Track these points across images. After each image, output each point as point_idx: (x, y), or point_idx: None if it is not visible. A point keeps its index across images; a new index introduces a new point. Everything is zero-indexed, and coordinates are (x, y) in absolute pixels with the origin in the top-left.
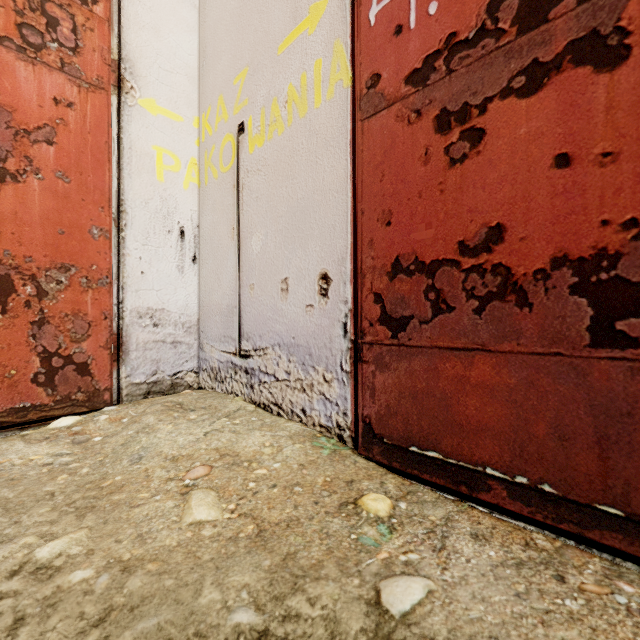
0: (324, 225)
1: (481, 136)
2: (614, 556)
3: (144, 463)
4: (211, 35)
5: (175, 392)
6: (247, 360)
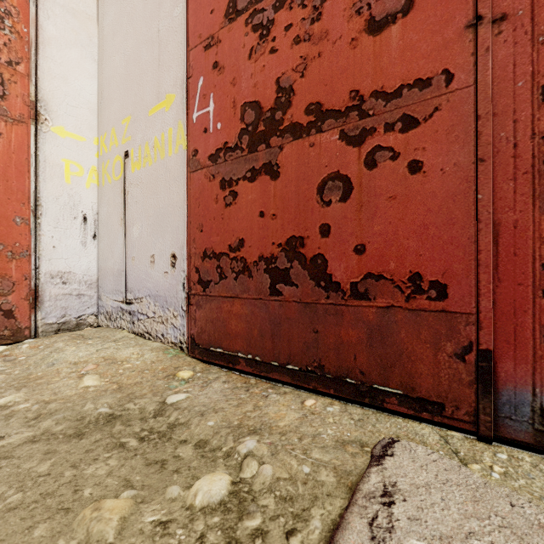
0: (173, 226)
1: (236, 195)
2: (276, 382)
3: (56, 366)
4: (107, 84)
5: (79, 329)
6: (130, 306)
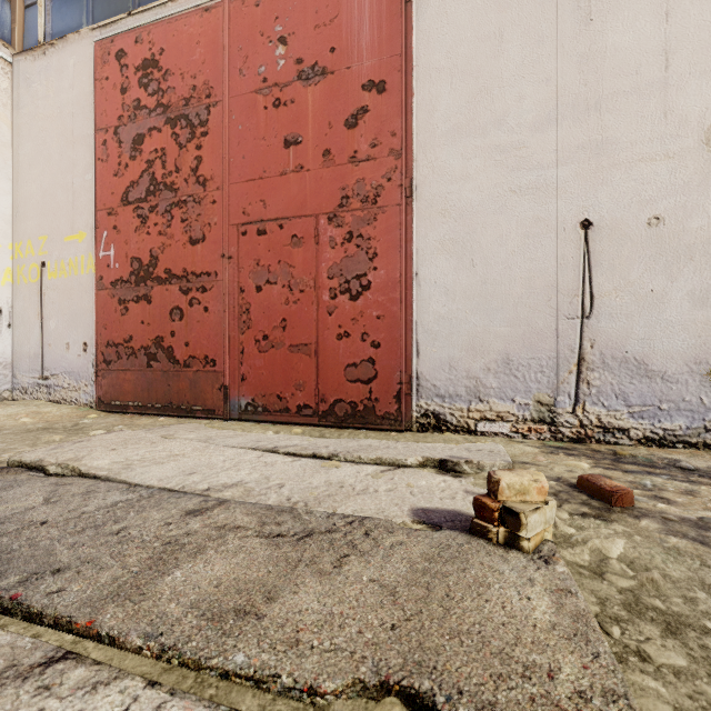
0: (85, 323)
1: (128, 310)
2: (150, 416)
3: None
4: (23, 202)
5: None
6: (47, 381)
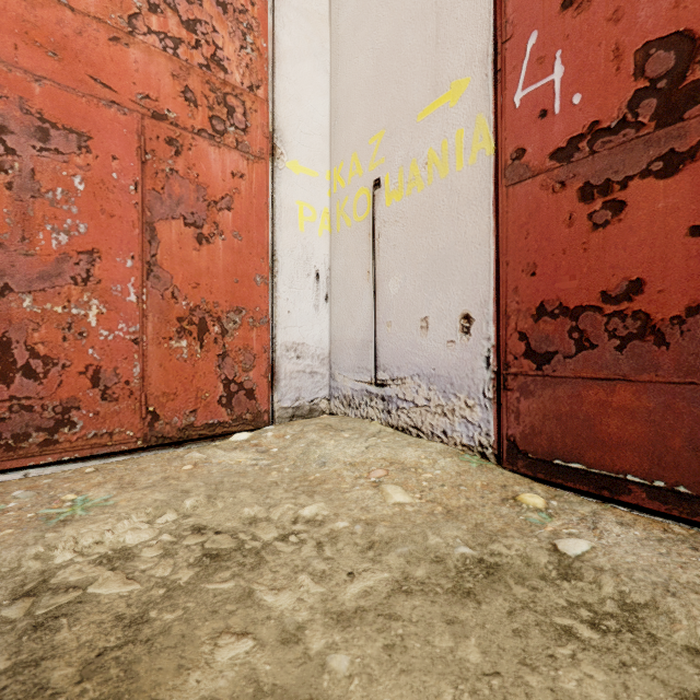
0: (466, 272)
1: (622, 207)
2: None
3: (330, 466)
4: (344, 98)
5: (312, 416)
6: (384, 389)
